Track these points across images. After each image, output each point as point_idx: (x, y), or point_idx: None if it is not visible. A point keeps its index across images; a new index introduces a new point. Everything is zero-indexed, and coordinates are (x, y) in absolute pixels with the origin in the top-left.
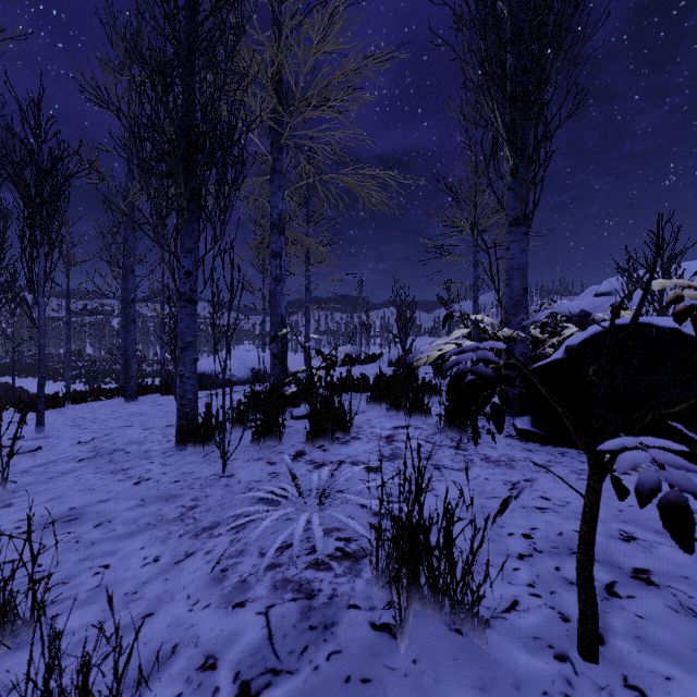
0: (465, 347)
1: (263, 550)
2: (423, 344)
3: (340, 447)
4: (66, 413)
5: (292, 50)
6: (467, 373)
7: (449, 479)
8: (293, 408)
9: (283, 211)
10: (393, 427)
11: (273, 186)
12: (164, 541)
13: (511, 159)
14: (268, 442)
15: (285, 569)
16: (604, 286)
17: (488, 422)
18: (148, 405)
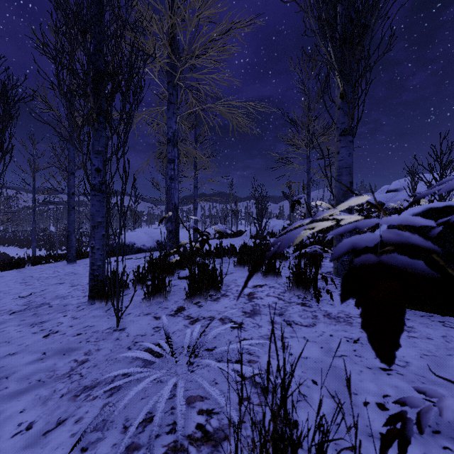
0: (358, 225)
1: (127, 422)
2: (273, 224)
3: (212, 303)
4: (24, 272)
5: (181, 15)
6: (376, 265)
7: (300, 336)
8: (180, 270)
9: (176, 131)
10: (253, 286)
11: (169, 113)
12: (45, 403)
13: (341, 85)
14: (157, 299)
15: (143, 453)
16: (393, 186)
17: (326, 283)
18: (81, 267)
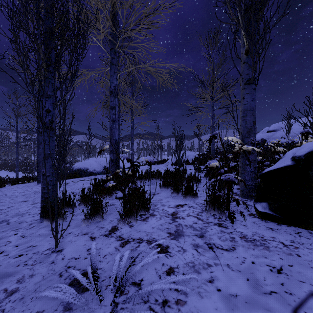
0: None
1: None
2: (187, 154)
3: (141, 223)
4: (3, 190)
5: None
6: None
7: (223, 263)
8: (118, 191)
9: (117, 85)
10: (176, 205)
11: (111, 72)
12: None
13: (246, 44)
14: (95, 218)
15: None
16: (272, 127)
17: (237, 205)
18: None
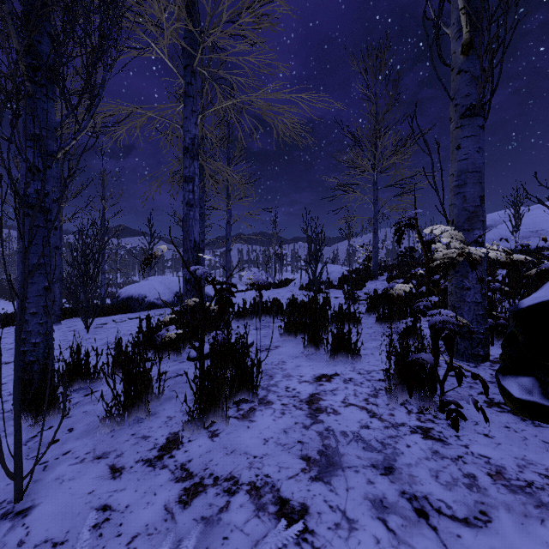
0: None
1: None
2: (328, 271)
3: (238, 426)
4: None
5: None
6: None
7: None
8: (194, 343)
9: (196, 136)
10: (315, 377)
11: (186, 111)
12: None
13: (466, 29)
14: (135, 411)
15: None
16: None
17: (457, 380)
18: (60, 331)
